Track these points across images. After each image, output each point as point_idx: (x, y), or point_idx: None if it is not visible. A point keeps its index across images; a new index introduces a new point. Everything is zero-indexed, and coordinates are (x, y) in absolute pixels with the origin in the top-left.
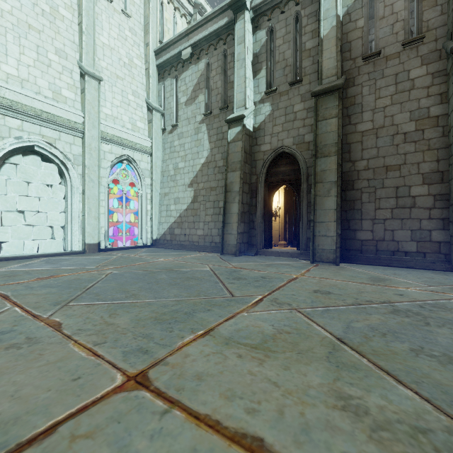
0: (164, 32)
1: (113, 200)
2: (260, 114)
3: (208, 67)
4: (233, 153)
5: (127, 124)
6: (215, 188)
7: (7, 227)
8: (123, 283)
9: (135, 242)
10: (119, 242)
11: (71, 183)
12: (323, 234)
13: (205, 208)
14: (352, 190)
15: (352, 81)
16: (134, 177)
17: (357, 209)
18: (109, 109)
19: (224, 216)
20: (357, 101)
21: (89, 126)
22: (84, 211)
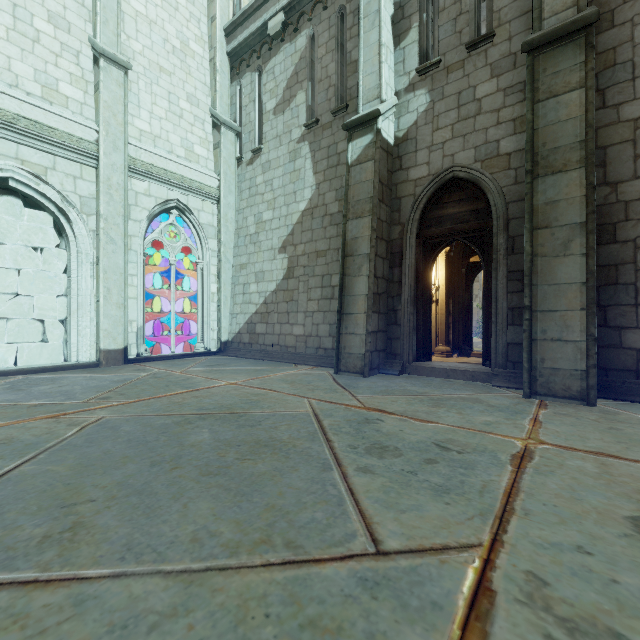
0: (242, 2)
1: (154, 276)
2: (407, 112)
3: (312, 43)
4: (358, 184)
5: (177, 148)
6: (324, 252)
7: None
8: (92, 462)
9: (192, 346)
10: (164, 346)
11: (77, 246)
12: (553, 337)
13: (307, 288)
14: (611, 243)
15: (607, 17)
16: (190, 238)
17: (624, 282)
18: (145, 122)
19: (340, 302)
20: (620, 57)
21: (107, 146)
22: (98, 293)
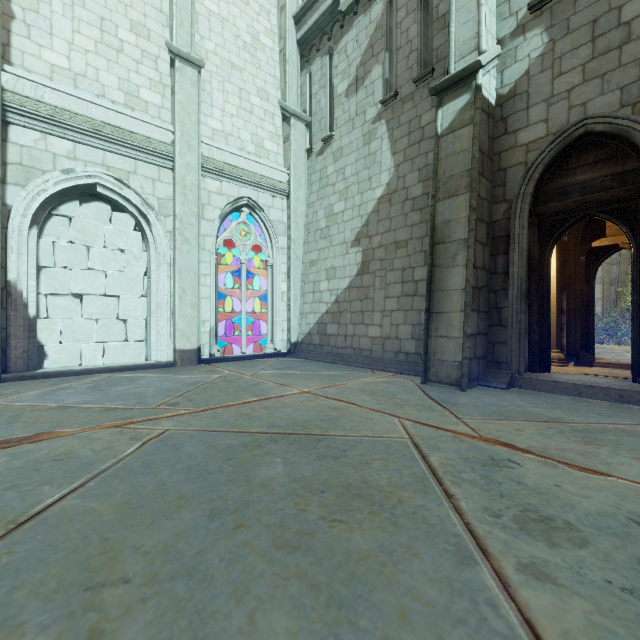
0: None
1: (226, 276)
2: (514, 61)
3: (390, 9)
4: (451, 156)
5: (247, 145)
6: (405, 243)
7: (55, 321)
8: (141, 501)
9: (262, 347)
10: (235, 346)
11: (155, 247)
12: None
13: (385, 284)
14: None
15: None
16: (260, 236)
17: None
18: (218, 120)
19: (428, 298)
20: None
21: (182, 147)
22: (174, 293)
